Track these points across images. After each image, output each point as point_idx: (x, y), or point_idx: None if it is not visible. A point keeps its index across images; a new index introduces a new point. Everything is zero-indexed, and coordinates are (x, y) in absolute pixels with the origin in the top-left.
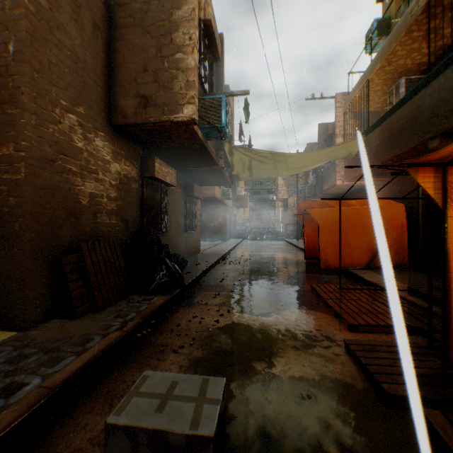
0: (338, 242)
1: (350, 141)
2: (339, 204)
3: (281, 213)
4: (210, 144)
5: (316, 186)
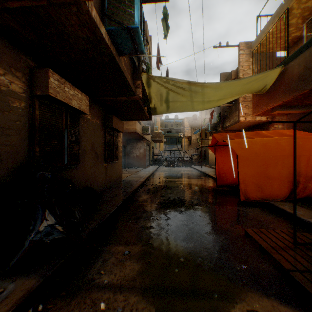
0: (258, 173)
1: (268, 72)
2: (293, 128)
3: (186, 146)
4: (125, 68)
5: (217, 124)
